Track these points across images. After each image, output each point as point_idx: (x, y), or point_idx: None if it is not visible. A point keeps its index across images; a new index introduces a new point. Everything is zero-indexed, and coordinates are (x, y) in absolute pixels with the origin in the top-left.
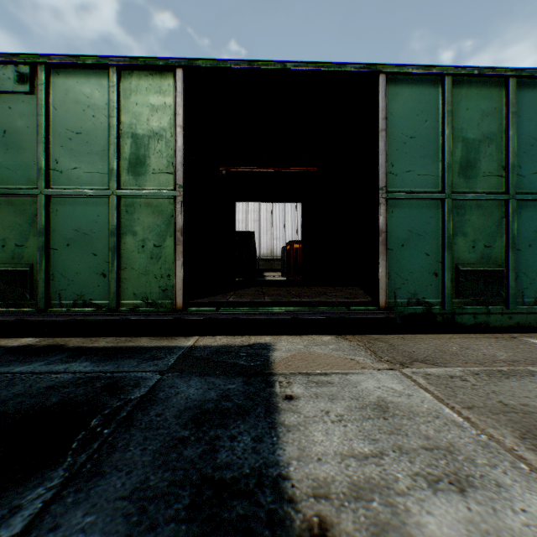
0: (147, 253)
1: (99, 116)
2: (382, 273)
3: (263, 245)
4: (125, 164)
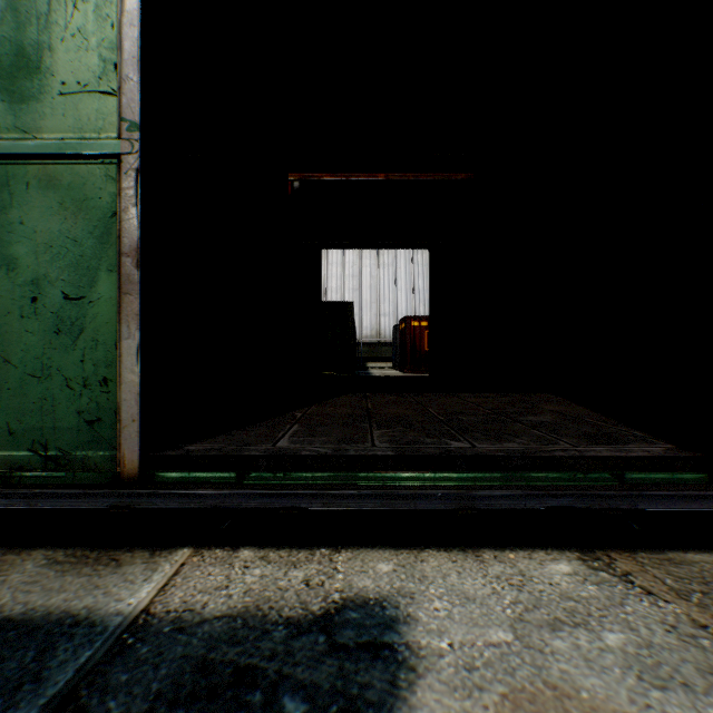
0: (45, 319)
1: None
2: None
3: (365, 324)
4: None
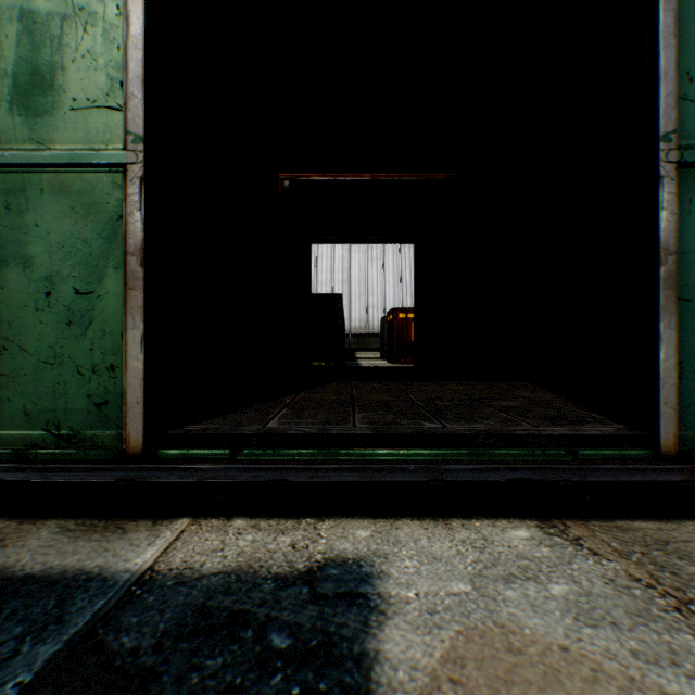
0: (58, 312)
1: None
2: (665, 361)
3: (354, 315)
4: (5, 87)
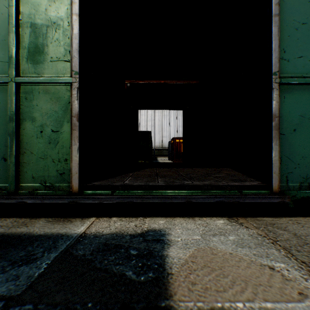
0: (45, 138)
1: (0, 7)
2: (274, 157)
3: (156, 140)
4: (24, 52)
